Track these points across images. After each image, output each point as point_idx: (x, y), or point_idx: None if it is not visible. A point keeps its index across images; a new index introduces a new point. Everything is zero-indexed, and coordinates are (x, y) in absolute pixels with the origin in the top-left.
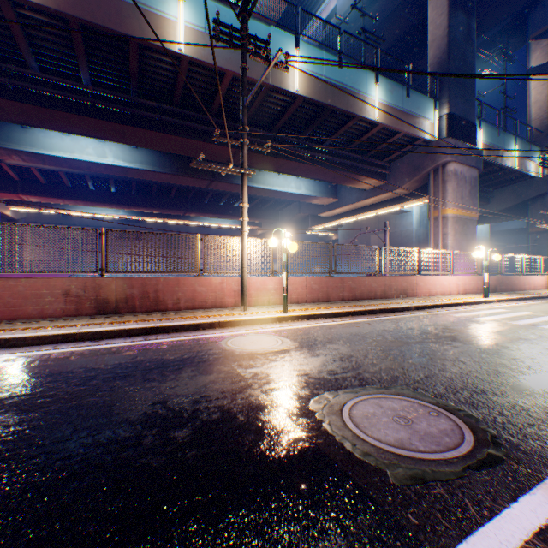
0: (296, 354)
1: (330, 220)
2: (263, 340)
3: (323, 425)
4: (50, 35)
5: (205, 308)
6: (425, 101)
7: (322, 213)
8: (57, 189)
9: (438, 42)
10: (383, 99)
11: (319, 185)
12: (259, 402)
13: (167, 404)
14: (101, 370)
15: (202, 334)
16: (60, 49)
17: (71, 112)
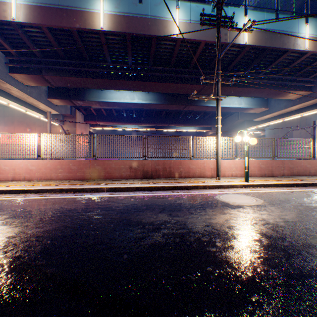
0: (272, 208)
1: (261, 123)
2: (241, 197)
3: None
4: (116, 45)
5: (194, 177)
6: None
7: (255, 118)
8: (110, 118)
9: None
10: (311, 34)
11: (254, 100)
12: (270, 234)
13: (213, 227)
14: (164, 206)
15: (201, 191)
16: (120, 50)
17: (123, 80)
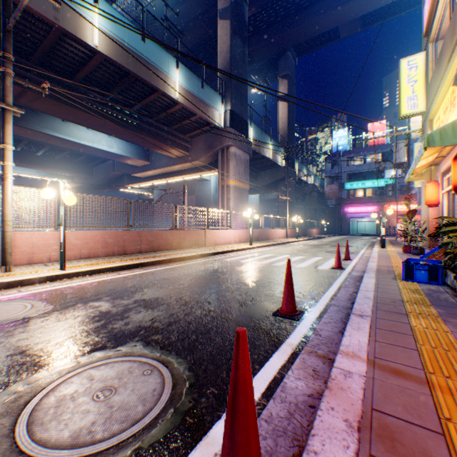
0: (36, 323)
1: (144, 180)
2: (4, 309)
3: None
4: None
5: None
6: (216, 96)
7: (137, 173)
8: None
9: (225, 54)
10: (183, 83)
11: (133, 147)
12: None
13: None
14: None
15: None
16: None
17: None
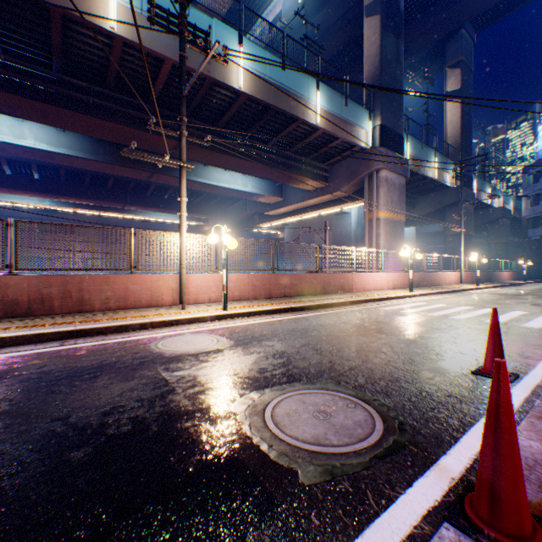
0: (230, 353)
1: (276, 218)
2: (198, 340)
3: (243, 428)
4: None
5: (139, 308)
6: (361, 111)
7: (269, 211)
8: None
9: (372, 58)
10: (323, 106)
11: (266, 184)
12: (180, 409)
13: (69, 420)
14: None
15: (131, 336)
16: None
17: None
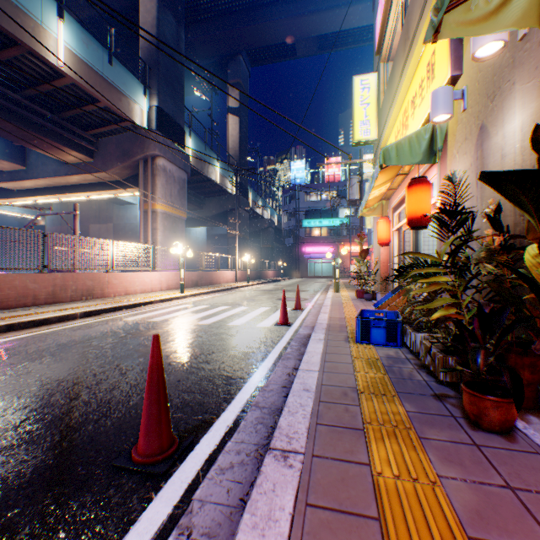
0: None
1: (19, 195)
2: None
3: None
4: None
5: None
6: (135, 82)
7: (2, 182)
8: None
9: (150, 28)
10: (73, 46)
11: None
12: None
13: None
14: None
15: None
16: None
17: None
